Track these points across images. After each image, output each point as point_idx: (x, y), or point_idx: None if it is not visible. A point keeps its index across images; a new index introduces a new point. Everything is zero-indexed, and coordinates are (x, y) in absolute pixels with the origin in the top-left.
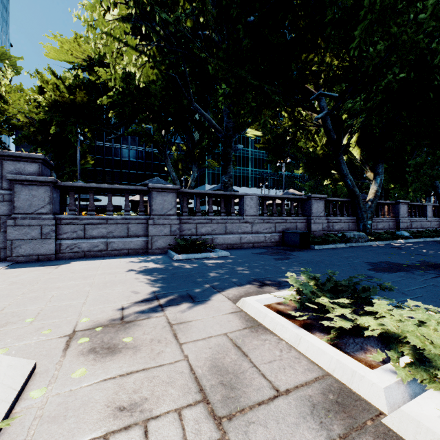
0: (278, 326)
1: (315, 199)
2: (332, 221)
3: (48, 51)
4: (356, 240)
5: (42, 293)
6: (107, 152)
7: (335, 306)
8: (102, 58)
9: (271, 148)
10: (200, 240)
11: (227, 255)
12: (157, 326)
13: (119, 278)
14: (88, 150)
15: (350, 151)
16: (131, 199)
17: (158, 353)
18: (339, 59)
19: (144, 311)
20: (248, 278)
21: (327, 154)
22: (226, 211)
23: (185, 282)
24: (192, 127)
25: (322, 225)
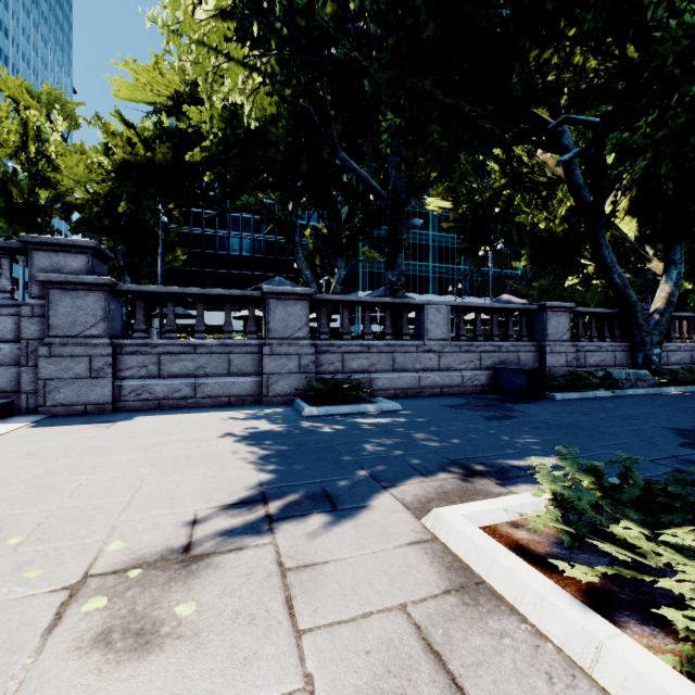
0: (527, 597)
1: (554, 310)
2: (584, 348)
3: (117, 88)
4: (632, 383)
5: (64, 479)
6: (208, 244)
7: (672, 555)
8: (196, 91)
9: (468, 229)
10: (349, 381)
11: (396, 409)
12: (253, 573)
13: (203, 451)
14: (180, 241)
15: (615, 225)
16: (241, 315)
17: (244, 661)
18: (599, 56)
19: (233, 528)
20: (439, 457)
21: (574, 230)
22: (394, 332)
23: (320, 462)
24: (336, 195)
25: (566, 356)
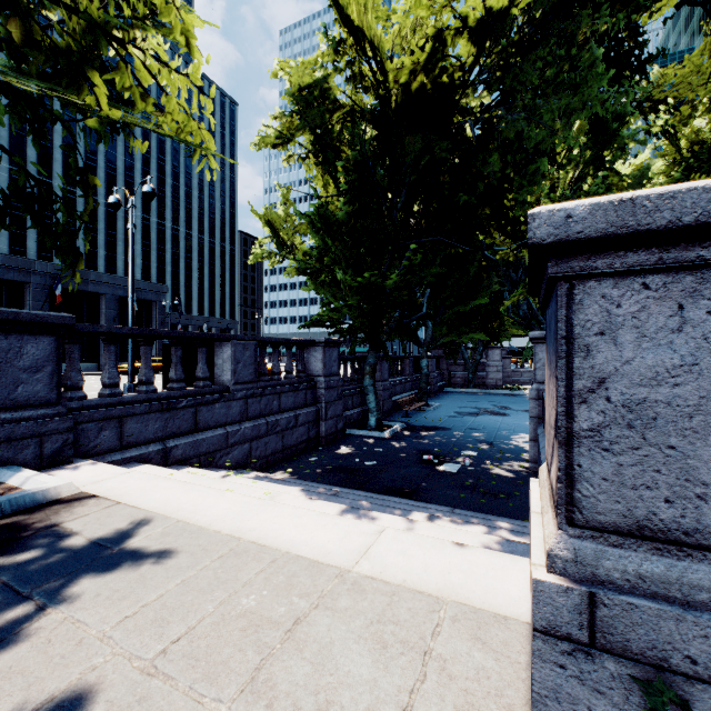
0: None
1: None
2: None
3: None
4: None
5: None
6: None
7: None
8: None
9: None
10: None
11: None
12: None
13: None
14: None
15: None
16: None
17: None
18: None
19: None
20: None
21: None
22: None
23: None
24: None
25: None
